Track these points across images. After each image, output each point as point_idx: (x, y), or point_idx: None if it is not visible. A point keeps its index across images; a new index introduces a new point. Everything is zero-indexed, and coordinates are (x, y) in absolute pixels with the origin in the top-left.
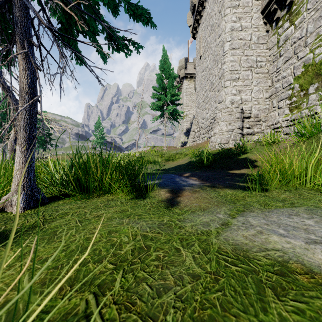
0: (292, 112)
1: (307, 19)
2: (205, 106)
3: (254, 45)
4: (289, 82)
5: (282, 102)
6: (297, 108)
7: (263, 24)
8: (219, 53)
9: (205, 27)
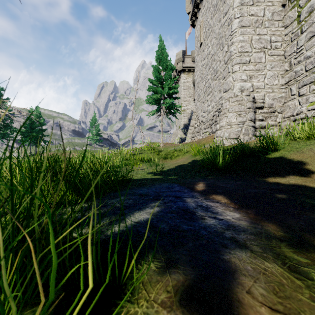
0: None
1: None
2: (206, 98)
3: (268, 22)
4: None
5: (305, 88)
6: None
7: None
8: (225, 33)
9: (206, 10)
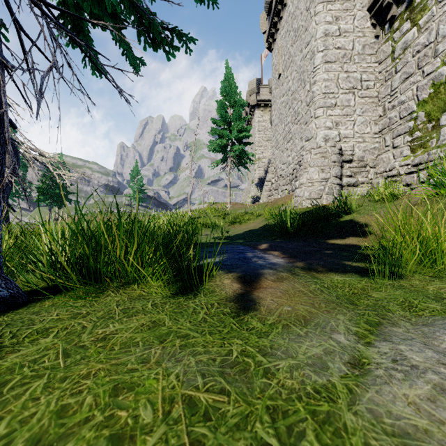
0: (414, 153)
1: (438, 17)
2: (285, 145)
3: (358, 56)
4: (410, 109)
5: (399, 139)
6: (422, 148)
7: (371, 27)
8: (307, 68)
9: (286, 33)
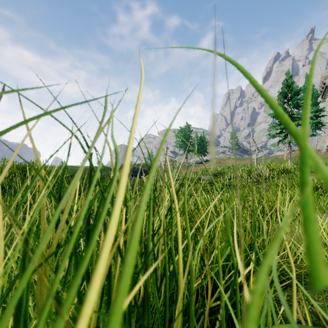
0: None
1: None
2: None
3: None
4: None
5: None
6: None
7: None
8: None
9: None
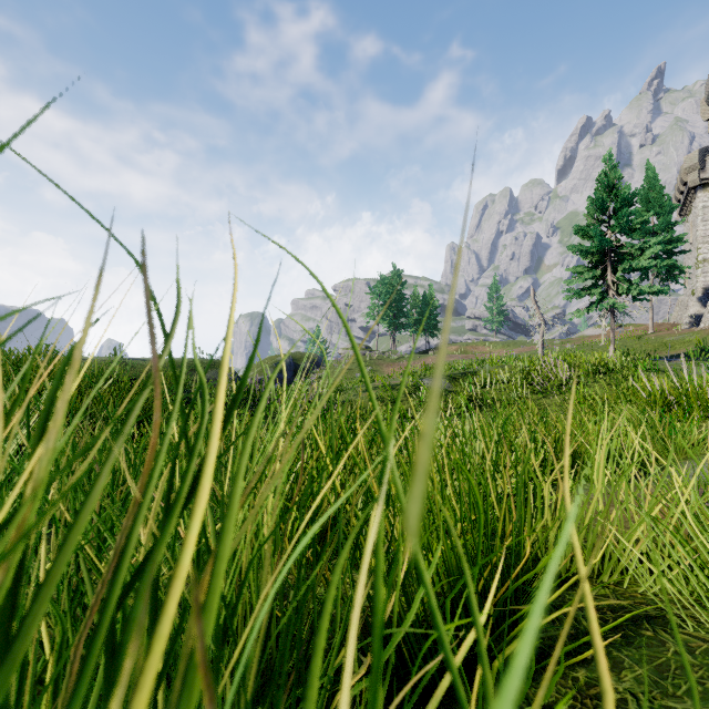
0: None
1: None
2: None
3: None
4: None
5: None
6: None
7: None
8: None
9: None
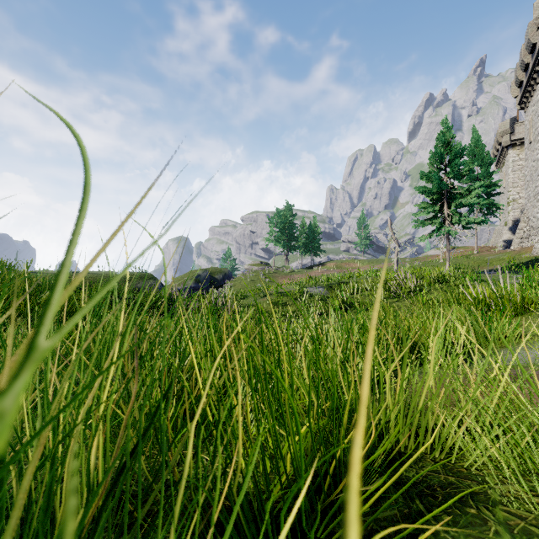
0: None
1: None
2: (535, 203)
3: None
4: None
5: None
6: None
7: None
8: None
9: (535, 113)
